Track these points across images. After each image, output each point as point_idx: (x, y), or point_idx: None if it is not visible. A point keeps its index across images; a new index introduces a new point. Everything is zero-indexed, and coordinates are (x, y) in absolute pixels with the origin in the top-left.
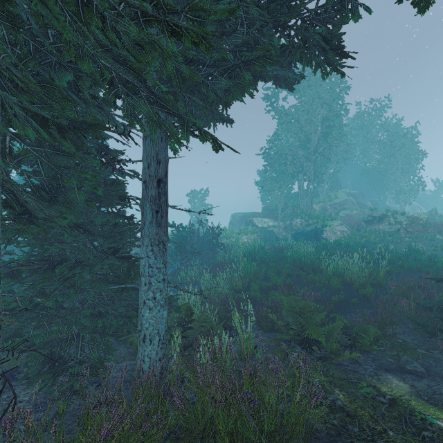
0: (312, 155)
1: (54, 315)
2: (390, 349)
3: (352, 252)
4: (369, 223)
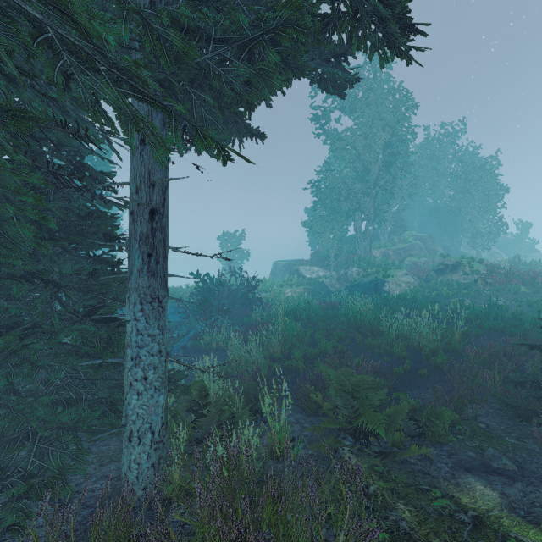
0: (371, 189)
1: (1, 404)
2: (470, 438)
3: (420, 308)
4: (440, 272)
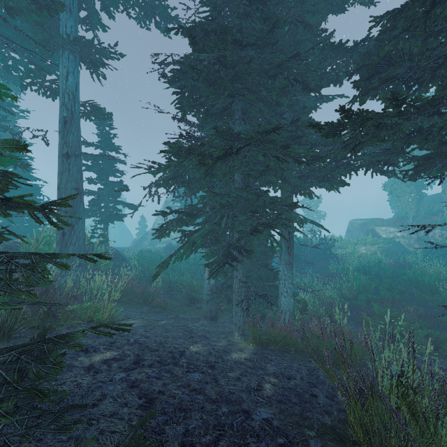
0: None
1: None
2: None
3: None
4: None
